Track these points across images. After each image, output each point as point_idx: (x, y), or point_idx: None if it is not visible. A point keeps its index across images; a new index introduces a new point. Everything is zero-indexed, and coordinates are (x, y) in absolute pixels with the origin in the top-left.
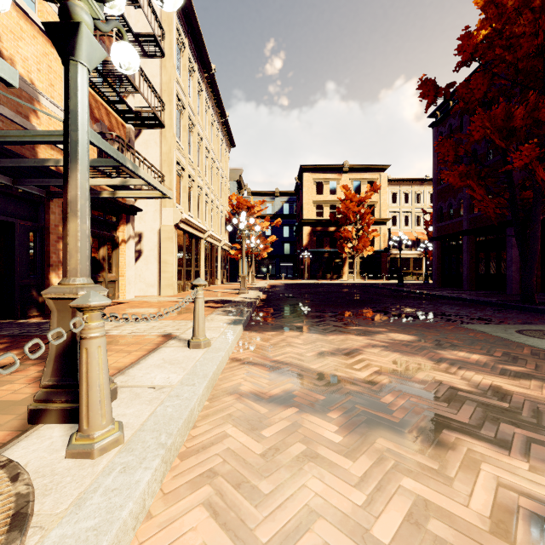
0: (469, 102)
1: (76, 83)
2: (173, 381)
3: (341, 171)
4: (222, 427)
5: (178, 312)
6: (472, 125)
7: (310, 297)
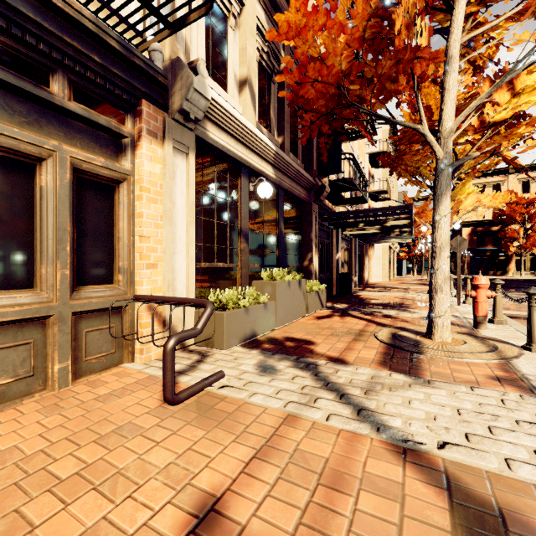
0: None
1: None
2: None
3: (505, 173)
4: None
5: (416, 286)
6: None
7: None
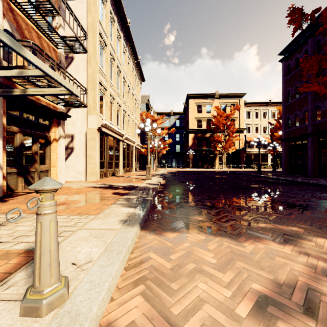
0: None
1: None
2: None
3: (213, 98)
4: None
5: (84, 201)
6: None
7: (198, 182)
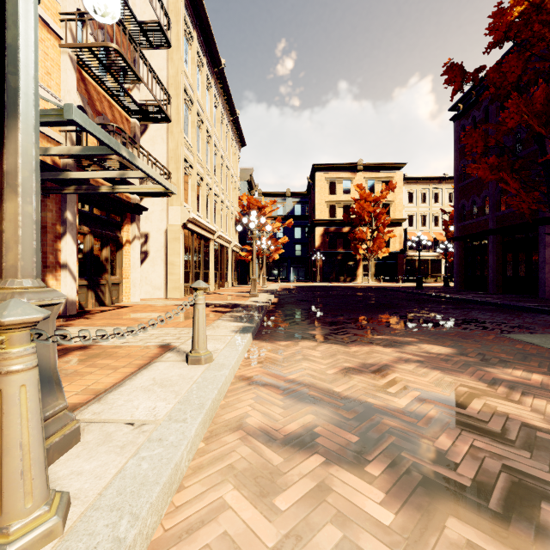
0: (501, 87)
1: (15, 7)
2: (159, 414)
3: (354, 170)
4: (219, 490)
5: (182, 318)
6: (505, 112)
7: (324, 301)
